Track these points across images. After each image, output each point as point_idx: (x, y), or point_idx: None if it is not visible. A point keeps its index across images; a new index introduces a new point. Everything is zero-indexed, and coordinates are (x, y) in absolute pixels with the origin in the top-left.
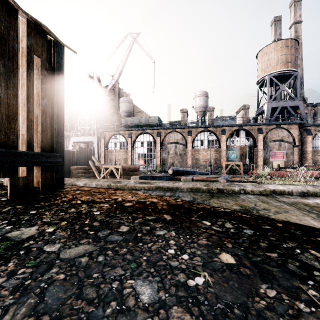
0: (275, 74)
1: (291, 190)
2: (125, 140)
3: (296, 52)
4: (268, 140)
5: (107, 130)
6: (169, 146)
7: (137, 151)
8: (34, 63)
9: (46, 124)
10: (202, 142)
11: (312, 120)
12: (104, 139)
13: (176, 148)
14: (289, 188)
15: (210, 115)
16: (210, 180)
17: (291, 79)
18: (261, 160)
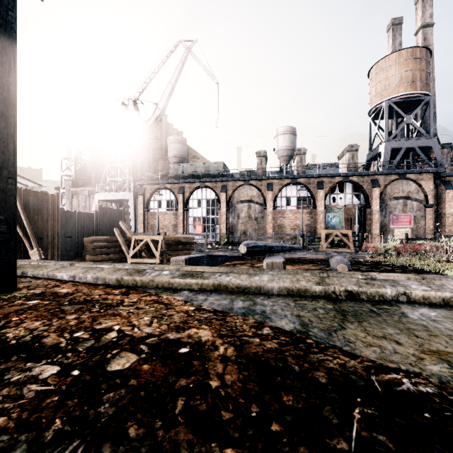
0: (397, 100)
1: None
2: (175, 197)
3: (428, 67)
4: (388, 197)
5: (148, 182)
6: (239, 206)
7: (192, 214)
8: None
9: None
10: (288, 200)
11: (452, 167)
12: (144, 195)
13: (249, 209)
14: None
15: (300, 160)
16: (304, 258)
17: (420, 107)
18: (377, 227)
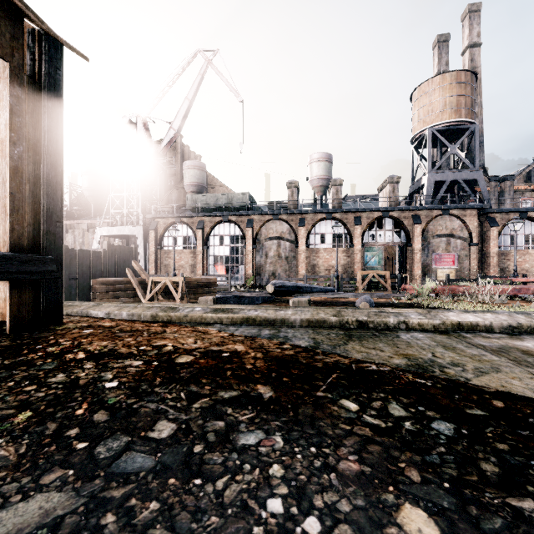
0: (441, 127)
1: (489, 323)
2: (193, 233)
3: (473, 93)
4: (430, 235)
5: (161, 215)
6: (267, 243)
7: (213, 252)
8: (2, 76)
9: (22, 197)
10: (323, 237)
11: (498, 202)
12: (156, 231)
13: (279, 247)
14: (486, 319)
15: (335, 192)
16: (337, 301)
17: (465, 136)
18: (419, 268)
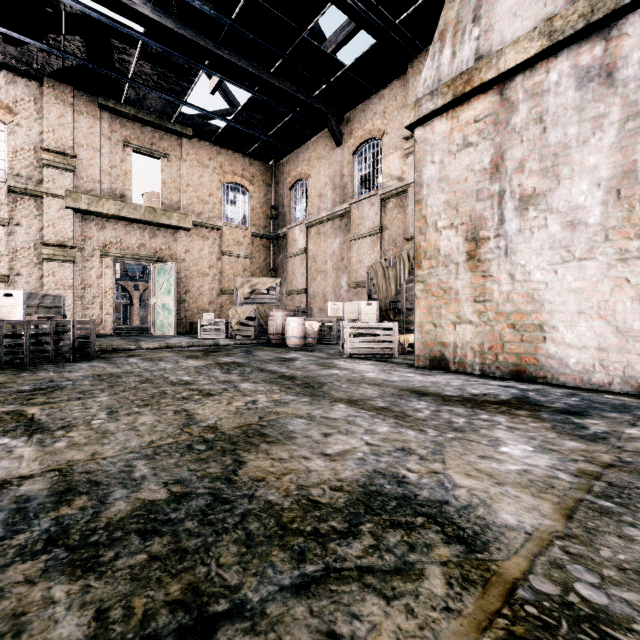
0: None
1: None
2: None
3: None
4: (147, 298)
5: None
6: None
7: None
8: None
9: None
10: None
11: None
12: None
13: None
14: None
15: None
16: None
17: None
18: (138, 319)
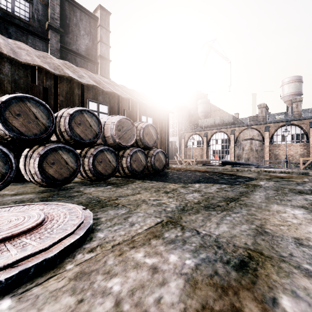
0: None
1: (275, 171)
2: (201, 139)
3: None
4: None
5: (187, 131)
6: (243, 142)
7: (212, 148)
8: (158, 118)
9: (164, 142)
10: (292, 135)
11: None
12: (184, 139)
13: (251, 144)
14: (275, 170)
15: (296, 106)
16: None
17: None
18: None
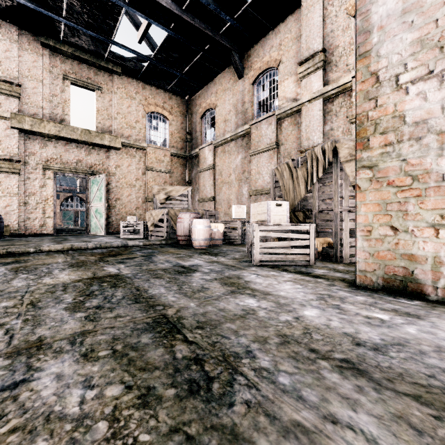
0: None
1: None
2: None
3: None
4: None
5: None
6: None
7: None
8: None
9: None
10: None
11: None
12: None
13: None
14: None
15: None
16: None
17: None
18: None
